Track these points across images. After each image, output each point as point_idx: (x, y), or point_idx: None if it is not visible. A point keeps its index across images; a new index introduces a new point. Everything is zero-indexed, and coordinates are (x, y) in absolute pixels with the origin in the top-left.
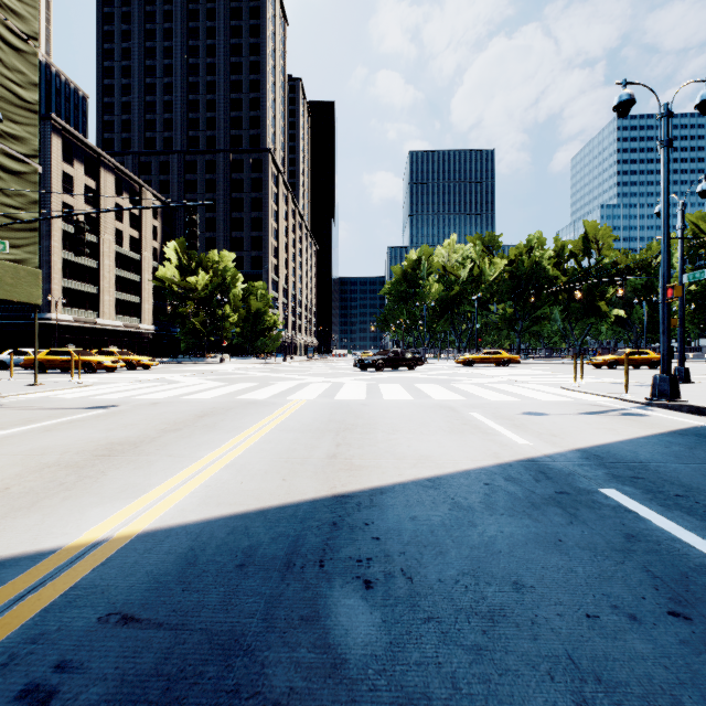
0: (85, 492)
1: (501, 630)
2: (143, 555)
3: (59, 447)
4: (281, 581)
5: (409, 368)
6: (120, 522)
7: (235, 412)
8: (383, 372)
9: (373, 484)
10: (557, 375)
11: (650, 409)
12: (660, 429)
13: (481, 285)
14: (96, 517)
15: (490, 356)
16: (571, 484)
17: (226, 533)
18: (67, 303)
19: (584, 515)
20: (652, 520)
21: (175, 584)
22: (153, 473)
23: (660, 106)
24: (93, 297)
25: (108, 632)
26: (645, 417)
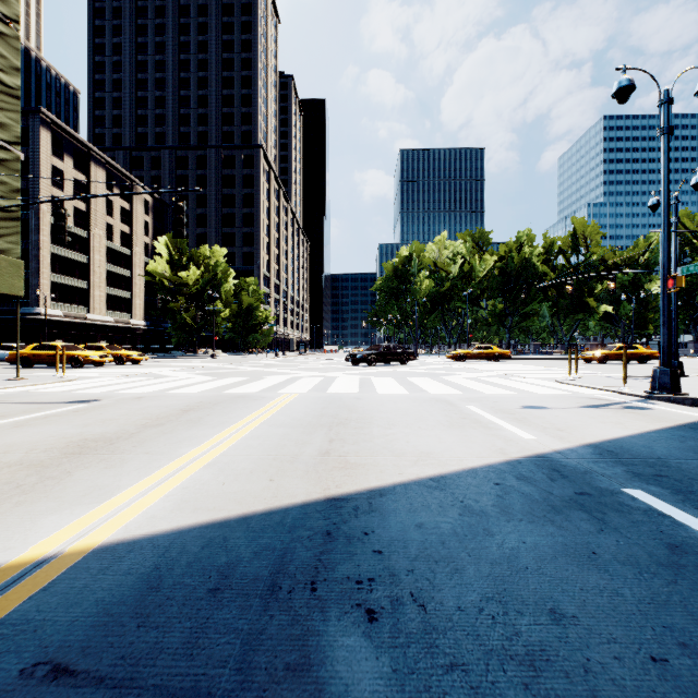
0: (43, 496)
1: (547, 683)
2: (96, 576)
3: (26, 444)
4: (263, 612)
5: (401, 363)
6: (76, 533)
7: (222, 406)
8: (375, 366)
9: (371, 485)
10: (549, 369)
11: (652, 403)
12: (668, 423)
13: (471, 281)
14: (49, 527)
15: (481, 351)
16: (591, 484)
17: (200, 546)
18: (57, 298)
19: (614, 521)
20: (693, 526)
21: (130, 617)
22: (125, 473)
23: (660, 92)
24: (83, 292)
25: (29, 693)
26: (649, 410)
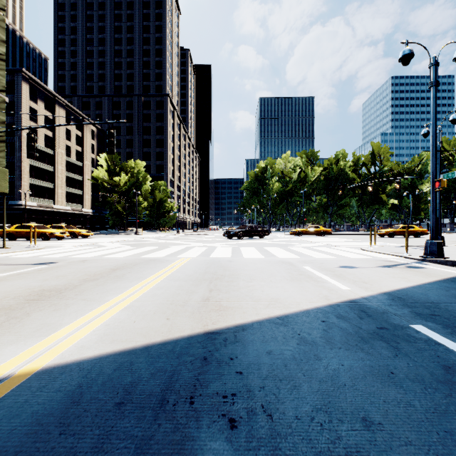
0: (7, 331)
1: None
2: (35, 393)
3: (1, 293)
4: (154, 421)
5: (260, 237)
6: (26, 359)
7: (139, 266)
8: (242, 239)
9: (236, 322)
10: (357, 241)
11: (425, 264)
12: (437, 277)
13: (306, 183)
14: (7, 355)
15: (312, 229)
16: (387, 321)
17: (113, 369)
18: (33, 194)
19: (404, 348)
20: None
21: (55, 426)
22: (67, 314)
23: (430, 58)
24: (50, 190)
25: None
26: (424, 269)
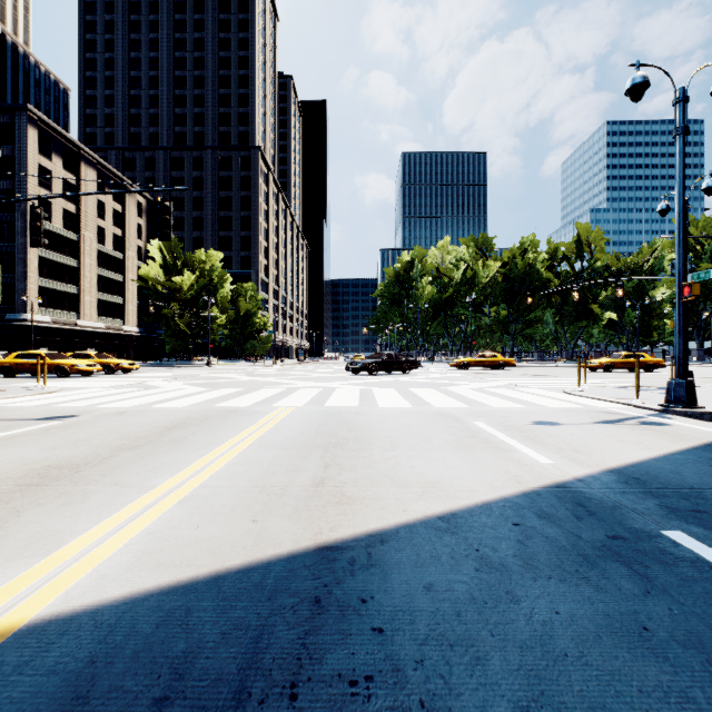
0: None
1: None
2: (9, 678)
3: None
4: None
5: (403, 372)
6: (1, 604)
7: (211, 422)
8: (376, 376)
9: (370, 527)
10: (556, 379)
11: (668, 417)
12: (691, 442)
13: (475, 287)
14: None
15: (485, 359)
16: (623, 523)
17: (155, 624)
18: (45, 304)
19: (659, 577)
20: None
21: None
22: (84, 513)
23: (675, 90)
24: (73, 297)
25: None
26: (668, 427)
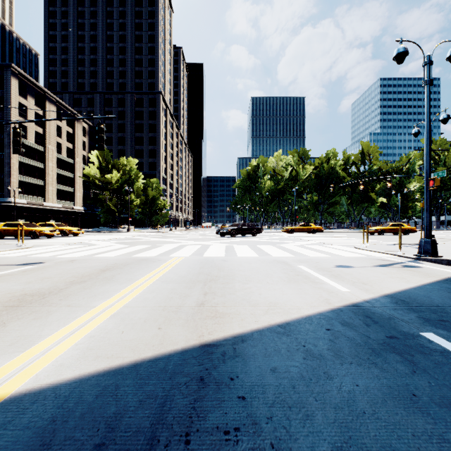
0: None
1: None
2: None
3: None
4: None
5: (253, 235)
6: None
7: (130, 266)
8: (235, 237)
9: (235, 332)
10: (349, 239)
11: (420, 262)
12: (435, 278)
13: (297, 182)
14: None
15: (304, 227)
16: (396, 328)
17: (95, 395)
18: (23, 192)
19: (421, 362)
20: None
21: None
22: (48, 324)
23: (424, 57)
24: (41, 187)
25: None
26: (420, 268)
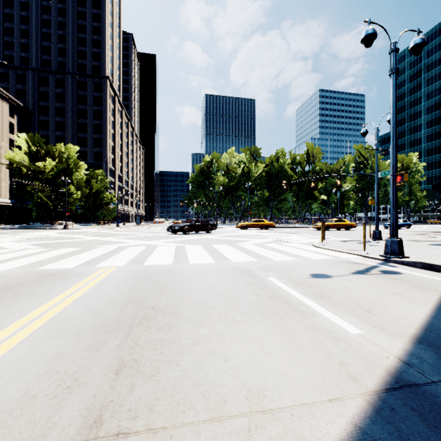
0: None
1: None
2: None
3: None
4: None
5: (207, 232)
6: None
7: (17, 292)
8: (188, 234)
9: None
10: (302, 235)
11: (393, 266)
12: (435, 291)
13: (249, 178)
14: None
15: (257, 223)
16: None
17: None
18: None
19: None
20: None
21: None
22: None
23: (391, 43)
24: None
25: None
26: (403, 275)
